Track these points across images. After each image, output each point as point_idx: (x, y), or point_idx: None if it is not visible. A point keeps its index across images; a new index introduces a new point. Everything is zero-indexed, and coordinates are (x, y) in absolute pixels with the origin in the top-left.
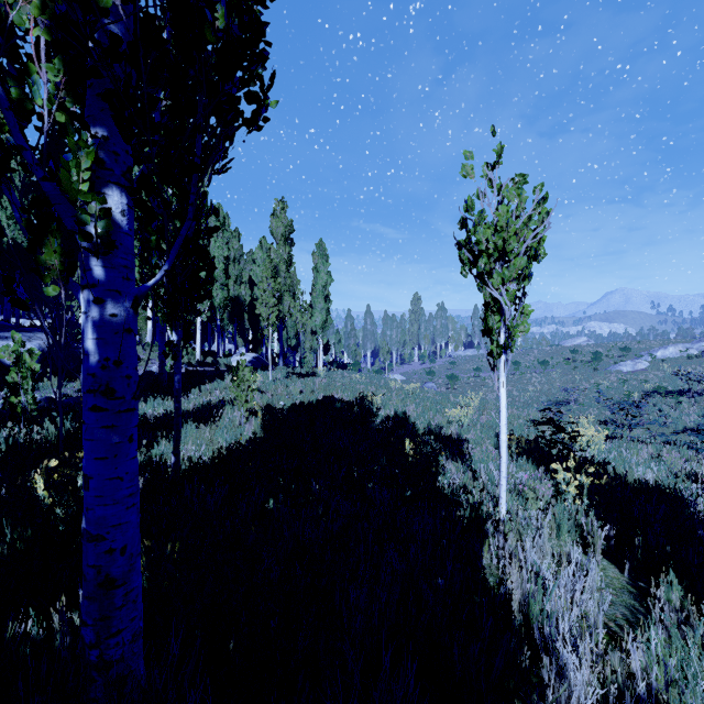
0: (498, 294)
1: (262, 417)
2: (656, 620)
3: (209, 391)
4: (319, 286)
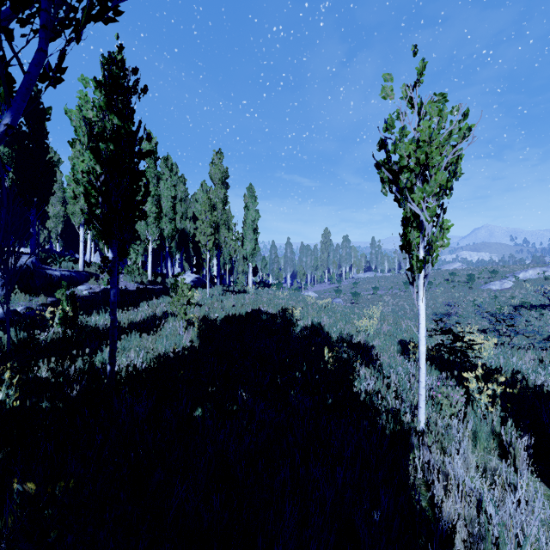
0: (419, 209)
1: (198, 327)
2: None
3: (155, 304)
4: (249, 221)
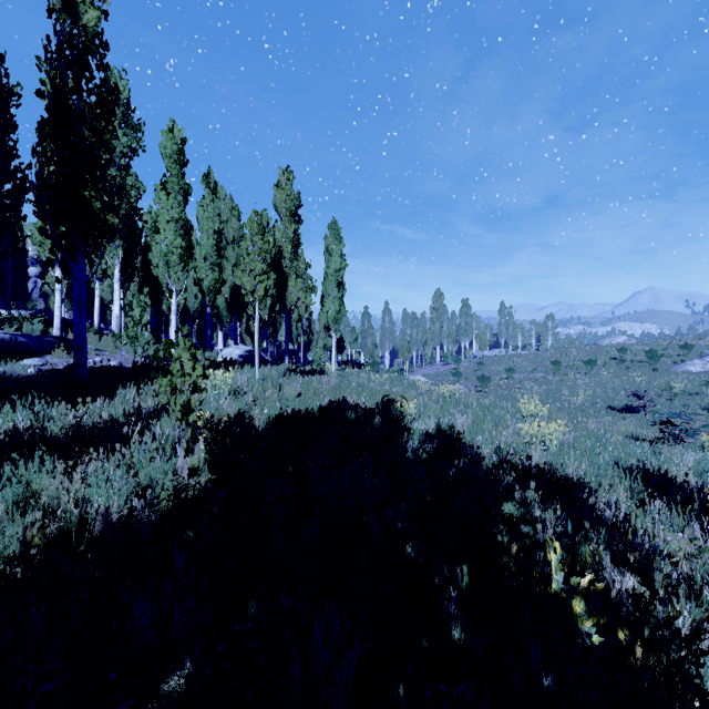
0: None
1: (207, 442)
2: None
3: (151, 392)
4: (331, 271)
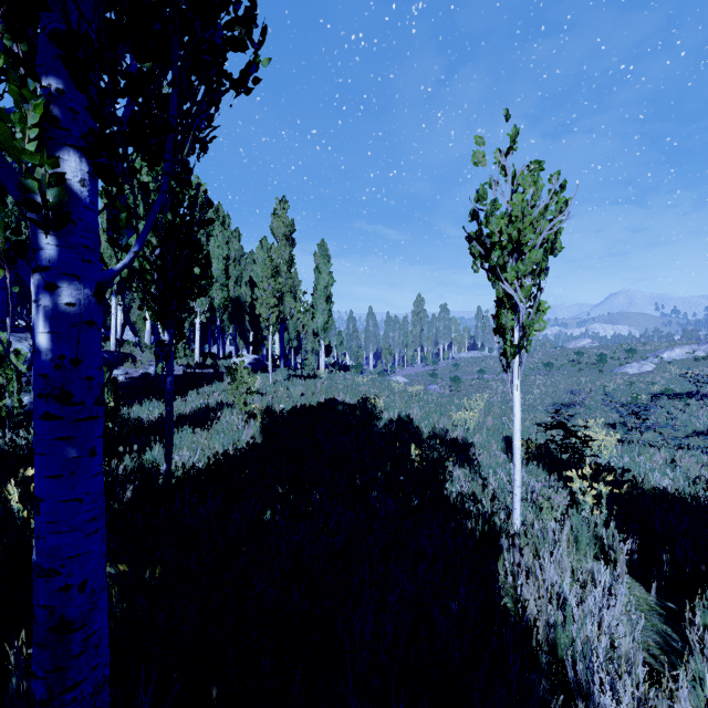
0: (512, 289)
1: (261, 420)
2: (695, 651)
3: (207, 393)
4: (321, 287)
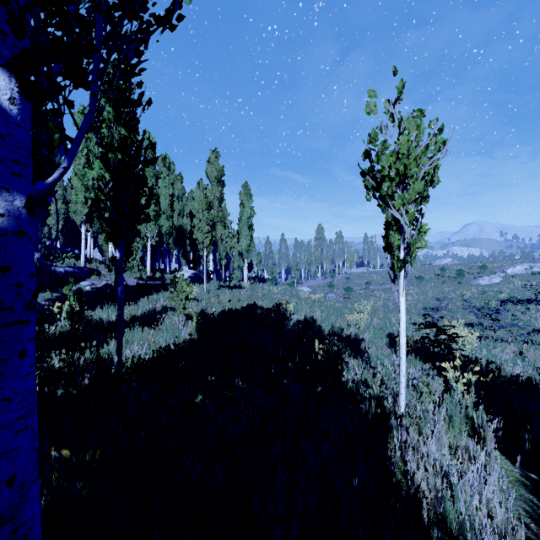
0: (399, 214)
1: (196, 321)
2: None
3: (155, 300)
4: (244, 218)
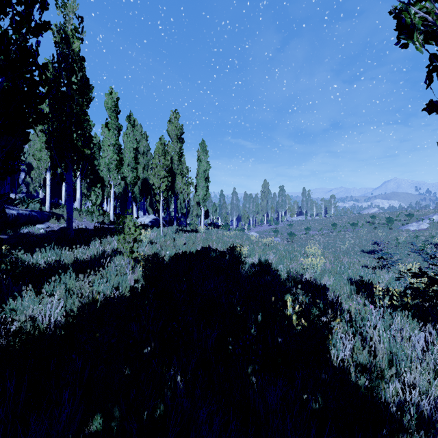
0: None
1: (143, 266)
2: None
3: (107, 242)
4: (201, 171)
